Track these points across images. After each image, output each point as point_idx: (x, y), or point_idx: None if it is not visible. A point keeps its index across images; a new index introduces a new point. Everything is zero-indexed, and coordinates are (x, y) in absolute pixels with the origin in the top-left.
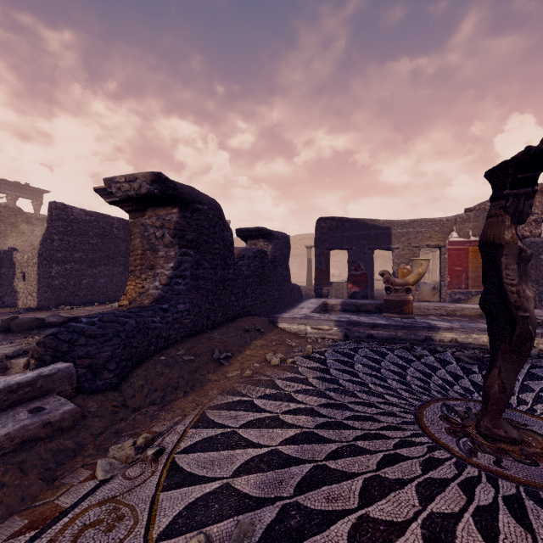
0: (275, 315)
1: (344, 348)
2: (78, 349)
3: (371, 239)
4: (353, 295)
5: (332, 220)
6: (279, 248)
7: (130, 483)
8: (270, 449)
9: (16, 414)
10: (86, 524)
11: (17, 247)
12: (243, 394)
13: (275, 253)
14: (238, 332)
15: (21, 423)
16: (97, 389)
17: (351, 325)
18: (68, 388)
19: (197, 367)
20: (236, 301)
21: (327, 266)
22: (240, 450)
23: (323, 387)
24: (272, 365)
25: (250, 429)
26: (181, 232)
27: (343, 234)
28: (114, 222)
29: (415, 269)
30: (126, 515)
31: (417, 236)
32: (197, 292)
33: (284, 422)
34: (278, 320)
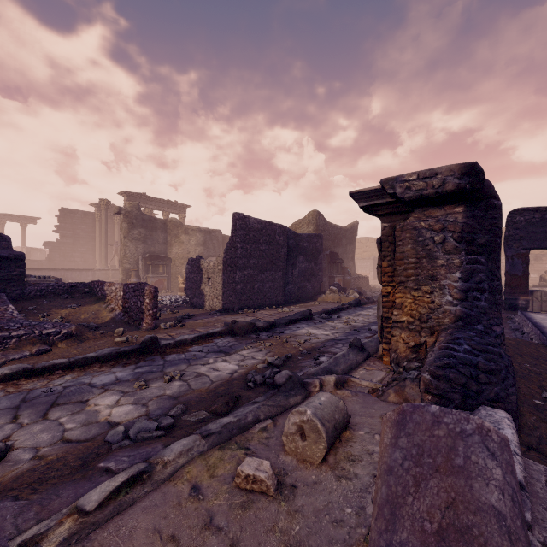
0: None
1: None
2: (485, 389)
3: None
4: None
5: (533, 211)
6: None
7: None
8: None
9: None
10: None
11: (178, 254)
12: None
13: None
14: (544, 362)
15: None
16: None
17: None
18: None
19: None
20: None
21: (526, 271)
22: None
23: None
24: None
25: None
26: (469, 234)
27: None
28: (277, 229)
29: None
30: None
31: None
32: (496, 309)
33: None
34: None
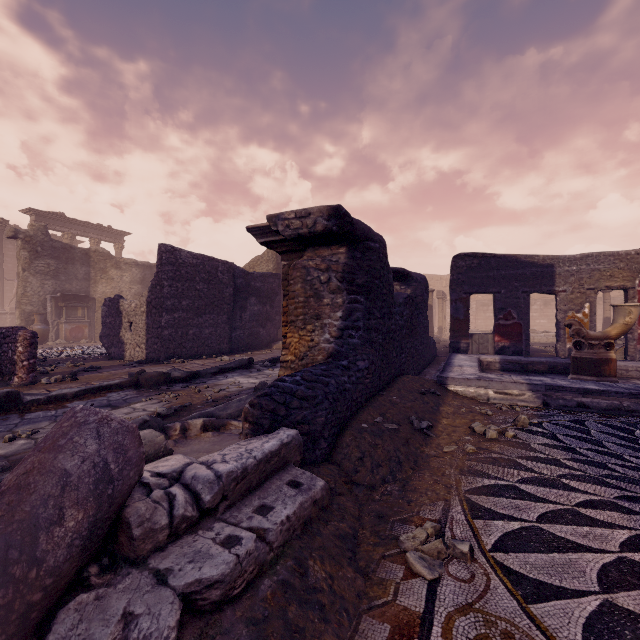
0: (440, 374)
1: (562, 420)
2: (294, 413)
3: (526, 280)
4: (501, 350)
5: (472, 257)
6: (420, 292)
7: (470, 586)
8: (615, 556)
9: (280, 488)
10: (472, 639)
11: (106, 294)
12: (494, 477)
13: (415, 298)
14: (415, 395)
15: (297, 500)
16: (316, 461)
17: (552, 390)
18: (298, 458)
19: (406, 438)
20: (396, 357)
21: (467, 314)
22: (575, 555)
23: (594, 472)
24: (490, 439)
25: (556, 525)
26: (350, 275)
27: (487, 274)
28: (219, 265)
29: (619, 318)
30: (513, 632)
31: (591, 275)
32: (370, 346)
33: (593, 518)
34: (448, 381)
